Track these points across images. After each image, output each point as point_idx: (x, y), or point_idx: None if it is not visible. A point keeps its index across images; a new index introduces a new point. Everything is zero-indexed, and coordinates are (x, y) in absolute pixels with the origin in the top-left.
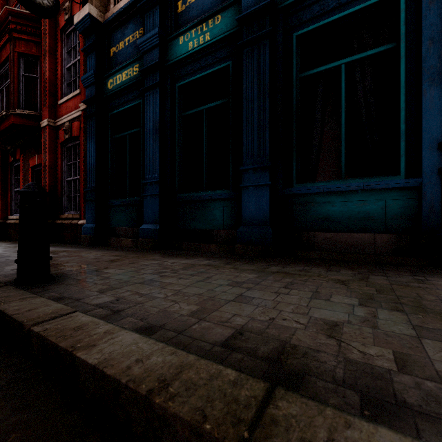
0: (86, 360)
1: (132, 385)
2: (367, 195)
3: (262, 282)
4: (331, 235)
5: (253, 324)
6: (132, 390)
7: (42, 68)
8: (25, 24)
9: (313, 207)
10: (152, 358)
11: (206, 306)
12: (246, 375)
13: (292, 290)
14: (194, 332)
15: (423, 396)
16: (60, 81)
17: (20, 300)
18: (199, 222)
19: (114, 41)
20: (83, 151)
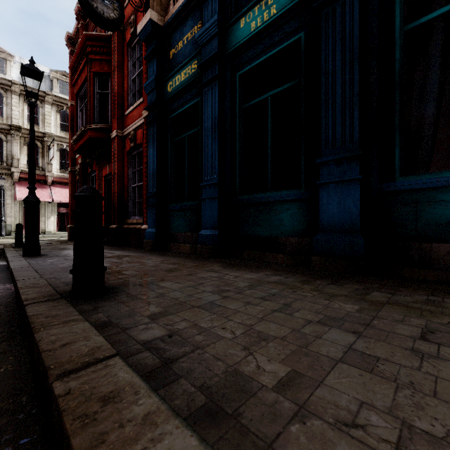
0: None
1: None
2: None
3: (373, 321)
4: None
5: (419, 447)
6: None
7: (112, 83)
8: (98, 45)
9: (428, 208)
10: None
11: (299, 368)
12: None
13: (441, 347)
14: (297, 448)
15: None
16: (126, 93)
17: (62, 325)
18: (263, 228)
19: (173, 43)
20: (145, 157)
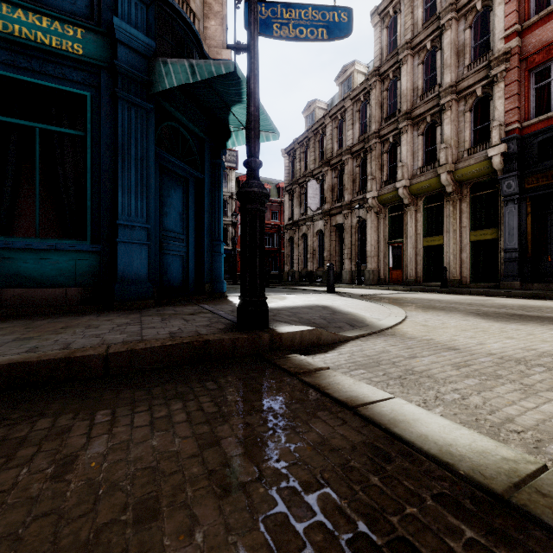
0: None
1: None
2: (60, 254)
3: None
4: (23, 291)
5: None
6: None
7: None
8: None
9: (1, 263)
10: None
11: None
12: None
13: None
14: None
15: None
16: None
17: None
18: None
19: None
20: None
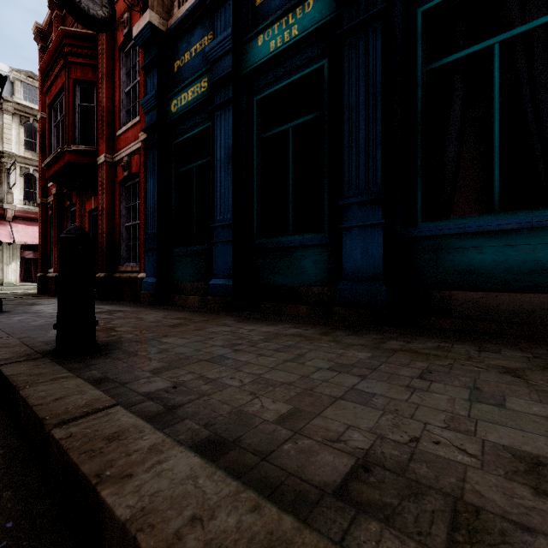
0: (113, 509)
1: None
2: (539, 235)
3: (380, 366)
4: (478, 295)
5: (385, 450)
6: None
7: (99, 94)
8: (81, 46)
9: (448, 255)
10: (219, 517)
11: (301, 406)
12: None
13: (433, 383)
14: (287, 458)
15: None
16: (118, 109)
17: (51, 382)
18: (284, 276)
19: (178, 53)
20: (143, 190)
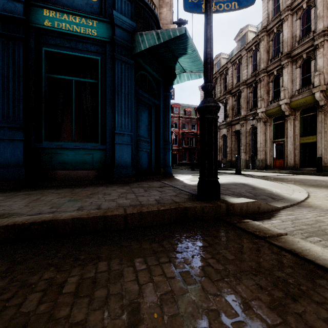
0: None
1: None
2: (85, 151)
3: (7, 199)
4: (67, 172)
5: None
6: None
7: None
8: None
9: (56, 156)
10: None
11: None
12: None
13: (26, 199)
14: None
15: (49, 211)
16: None
17: None
18: None
19: None
20: None
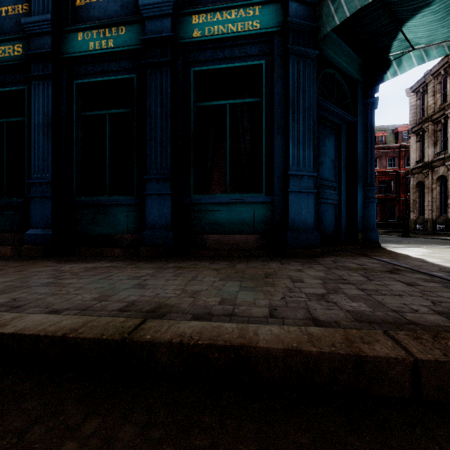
0: (3, 332)
1: (50, 334)
2: (243, 206)
3: (157, 274)
4: (219, 236)
5: (143, 298)
6: (51, 337)
7: None
8: None
9: (206, 214)
10: (63, 322)
11: (106, 293)
12: (131, 318)
13: (179, 277)
14: (96, 308)
15: (222, 311)
16: None
17: None
18: (102, 227)
19: None
20: None
